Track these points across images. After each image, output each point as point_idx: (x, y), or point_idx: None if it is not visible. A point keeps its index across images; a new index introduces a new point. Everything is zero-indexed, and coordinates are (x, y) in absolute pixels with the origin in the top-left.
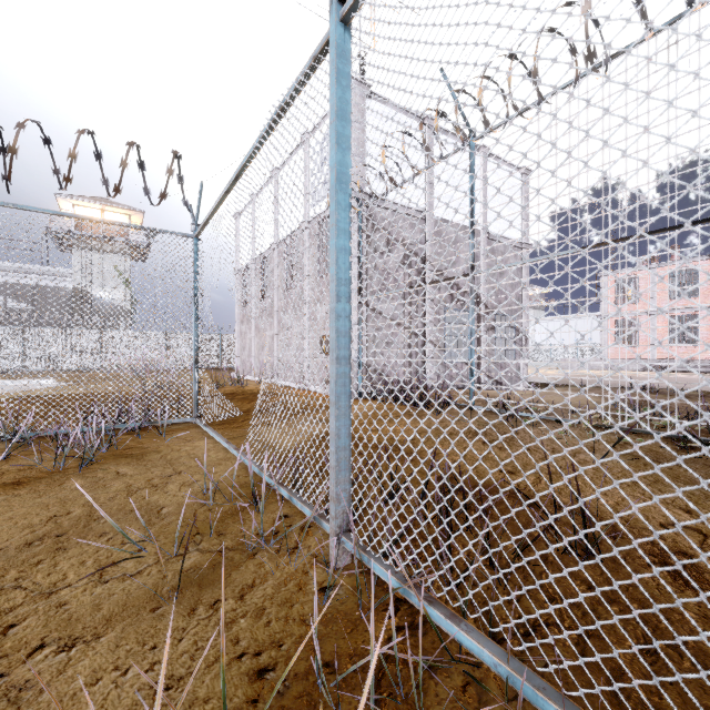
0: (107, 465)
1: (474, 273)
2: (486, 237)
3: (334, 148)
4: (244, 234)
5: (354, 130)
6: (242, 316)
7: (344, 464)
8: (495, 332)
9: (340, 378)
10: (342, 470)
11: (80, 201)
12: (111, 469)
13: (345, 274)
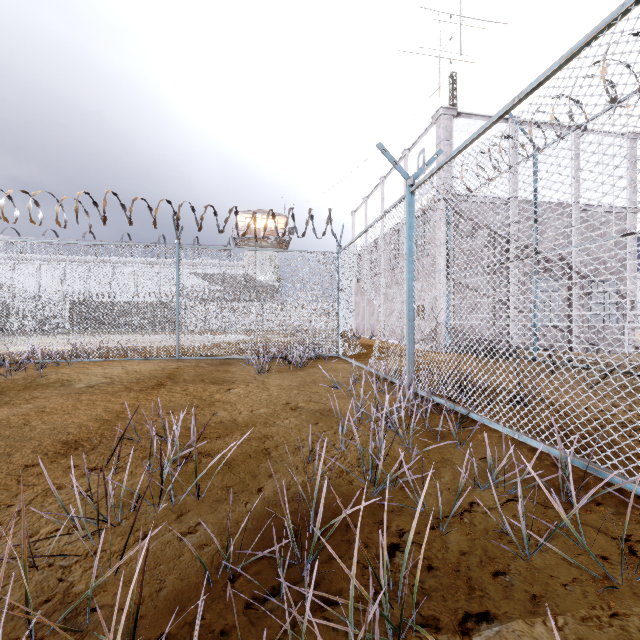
0: (308, 369)
1: (537, 255)
2: (578, 209)
3: (407, 241)
4: (358, 227)
5: (414, 236)
6: (356, 290)
7: (411, 360)
8: (590, 297)
9: (409, 327)
10: (410, 362)
11: (249, 214)
12: (311, 370)
13: (412, 288)
